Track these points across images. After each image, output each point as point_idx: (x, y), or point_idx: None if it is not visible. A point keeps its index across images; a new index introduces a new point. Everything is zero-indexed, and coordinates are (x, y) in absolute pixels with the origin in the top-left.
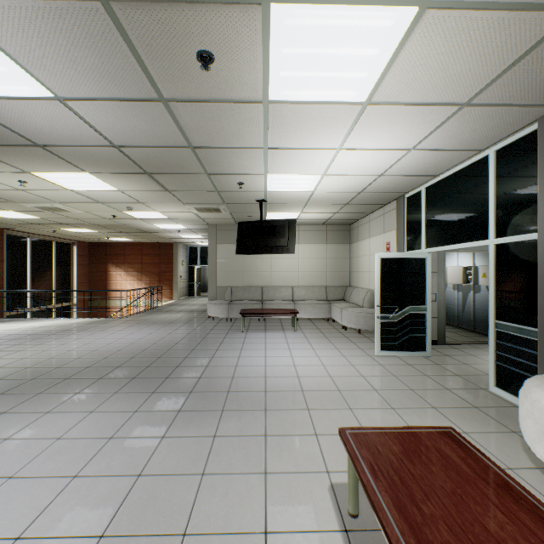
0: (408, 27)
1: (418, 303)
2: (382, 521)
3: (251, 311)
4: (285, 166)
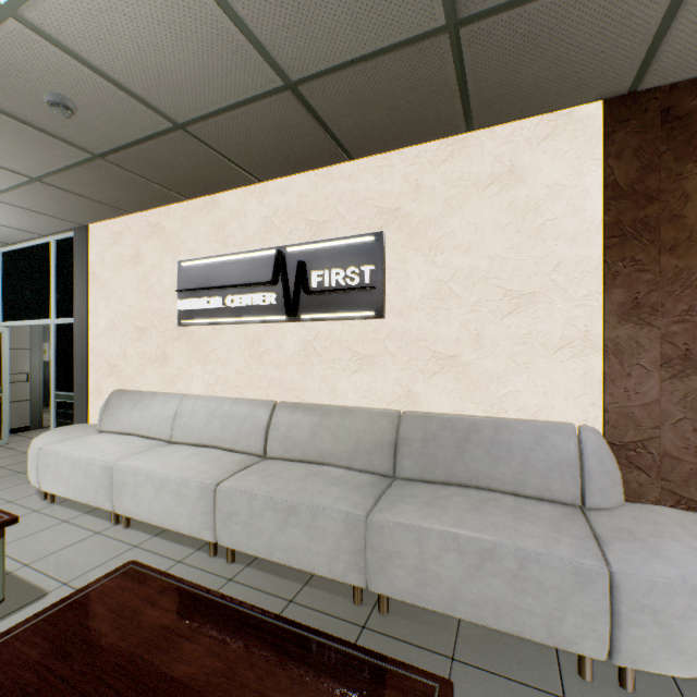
0: None
1: None
2: None
3: None
4: None
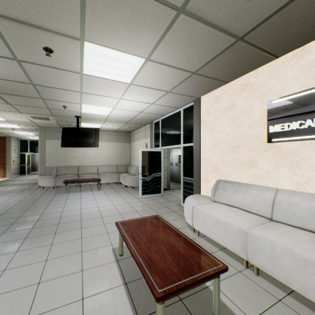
0: (143, 64)
1: (158, 171)
2: (126, 242)
3: (71, 181)
4: (92, 101)
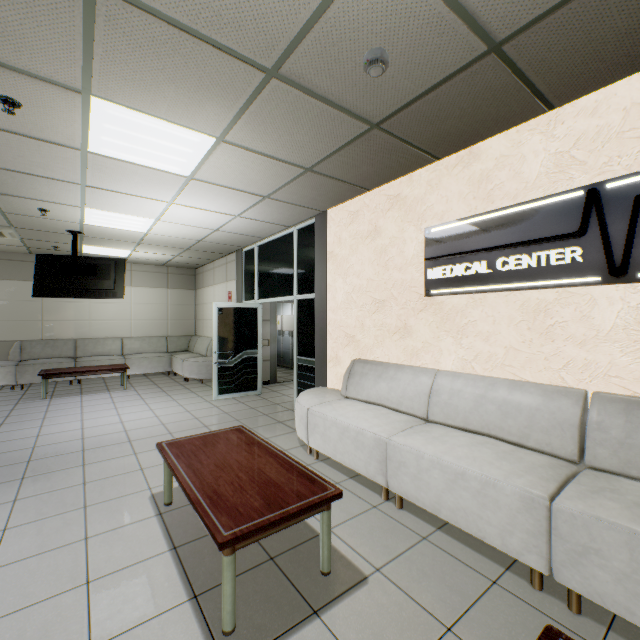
0: (212, 146)
1: (252, 347)
2: (176, 473)
3: (58, 371)
4: (109, 204)
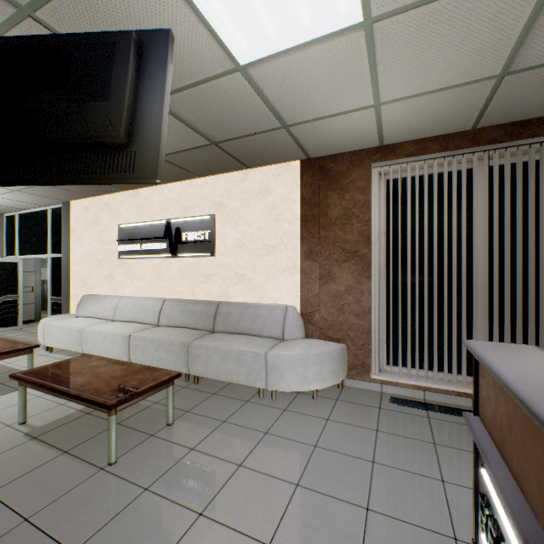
0: None
1: (13, 293)
2: None
3: None
4: None
